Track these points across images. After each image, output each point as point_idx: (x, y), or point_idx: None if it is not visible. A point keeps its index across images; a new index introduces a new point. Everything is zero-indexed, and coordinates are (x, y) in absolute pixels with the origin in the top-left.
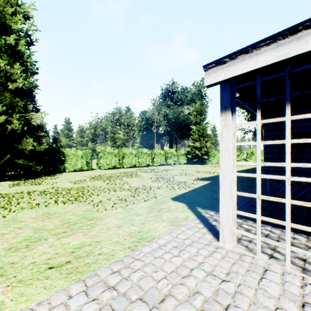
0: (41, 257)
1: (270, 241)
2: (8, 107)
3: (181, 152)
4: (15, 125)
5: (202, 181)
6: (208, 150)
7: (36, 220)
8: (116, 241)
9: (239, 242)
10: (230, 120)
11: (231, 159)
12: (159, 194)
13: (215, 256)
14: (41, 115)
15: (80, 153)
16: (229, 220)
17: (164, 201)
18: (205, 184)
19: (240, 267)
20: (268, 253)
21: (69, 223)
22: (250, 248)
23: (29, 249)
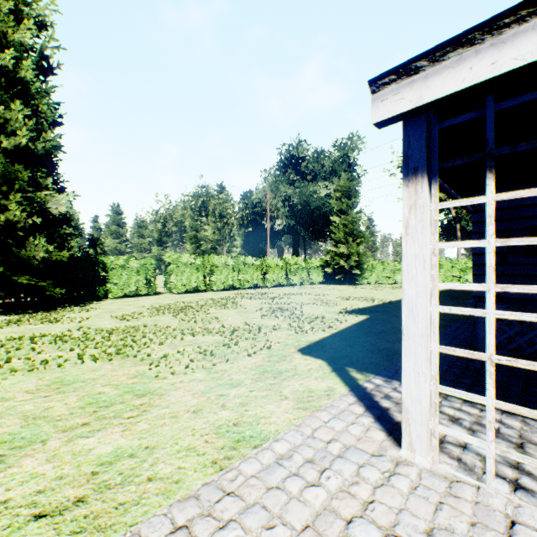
0: (24, 487)
1: (519, 456)
2: (0, 181)
3: (313, 263)
4: (13, 213)
5: (354, 315)
6: (361, 259)
7: (34, 397)
8: (188, 446)
9: (443, 448)
10: (425, 195)
11: (427, 278)
12: (275, 340)
13: (395, 486)
14: (67, 198)
15: (135, 264)
16: (424, 405)
17: (285, 355)
18: (359, 321)
19: (454, 515)
20: (509, 478)
21: (97, 404)
22: (468, 464)
23: (5, 465)
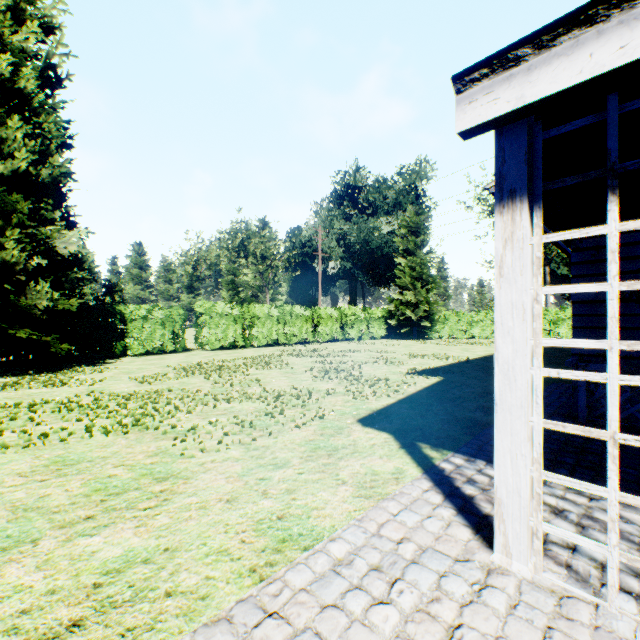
0: (4, 605)
1: None
2: None
3: (374, 313)
4: (10, 253)
5: (425, 377)
6: (431, 309)
7: (27, 482)
8: (220, 547)
9: (546, 551)
10: (525, 225)
11: (527, 332)
12: (329, 408)
13: (489, 604)
14: (79, 236)
15: (160, 315)
16: (523, 497)
17: (342, 427)
18: (431, 384)
19: None
20: (636, 593)
21: (106, 491)
22: (580, 573)
23: None
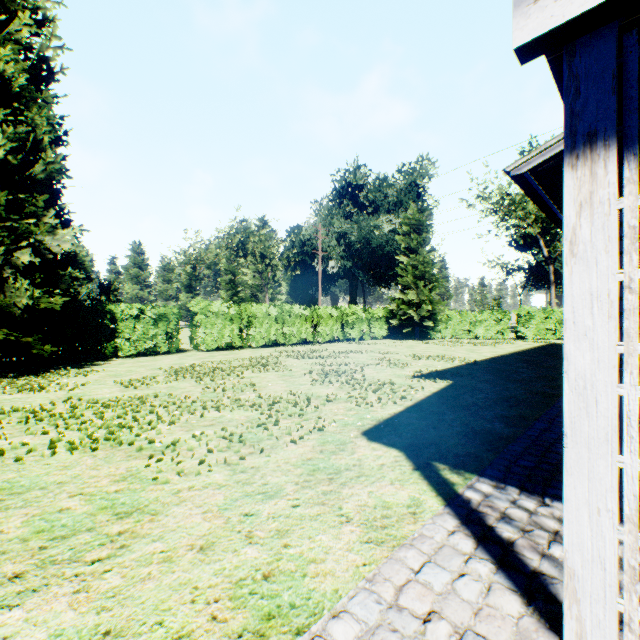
0: None
1: None
2: None
3: (375, 313)
4: None
5: (433, 381)
6: (434, 308)
7: None
8: (181, 630)
9: None
10: (612, 180)
11: (615, 334)
12: (330, 418)
13: None
14: (72, 233)
15: (153, 314)
16: (610, 570)
17: (344, 442)
18: (440, 389)
19: None
20: None
21: (50, 533)
22: None
23: None
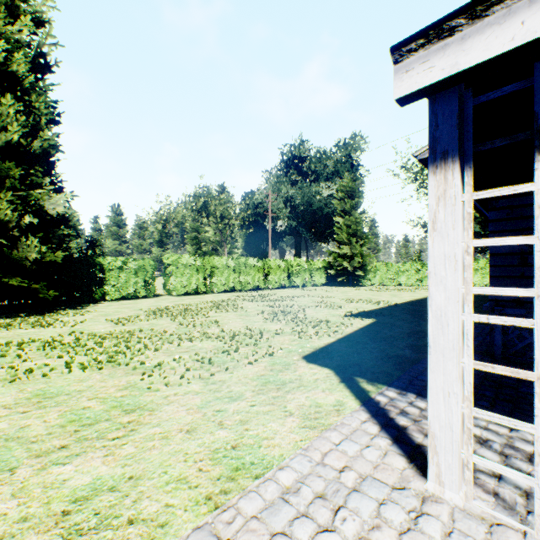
0: None
1: None
2: None
3: (316, 264)
4: (4, 212)
5: (360, 319)
6: (365, 260)
7: (11, 414)
8: (179, 476)
9: (474, 479)
10: (457, 183)
11: (459, 281)
12: (278, 346)
13: (425, 531)
14: (65, 198)
15: (133, 266)
16: (455, 431)
17: (289, 363)
18: (366, 325)
19: None
20: None
21: (80, 422)
22: (507, 501)
23: None
